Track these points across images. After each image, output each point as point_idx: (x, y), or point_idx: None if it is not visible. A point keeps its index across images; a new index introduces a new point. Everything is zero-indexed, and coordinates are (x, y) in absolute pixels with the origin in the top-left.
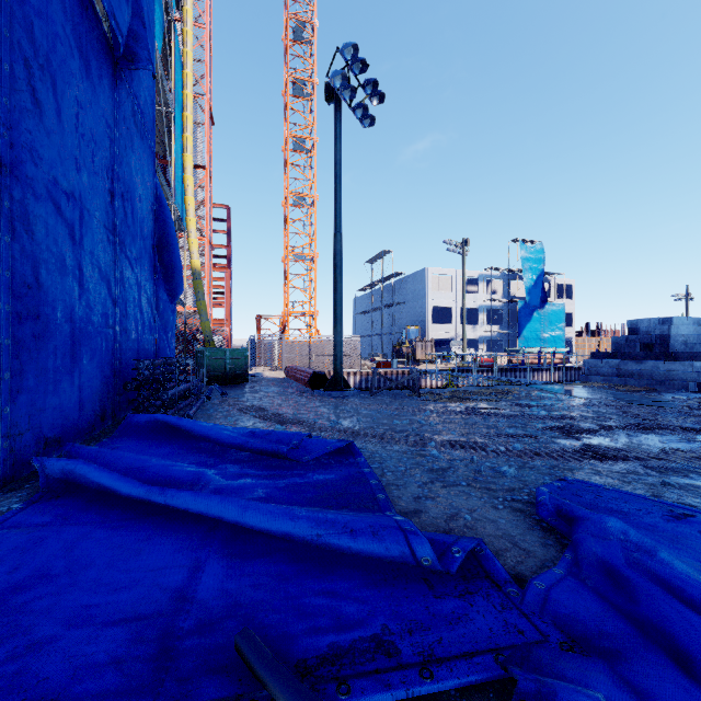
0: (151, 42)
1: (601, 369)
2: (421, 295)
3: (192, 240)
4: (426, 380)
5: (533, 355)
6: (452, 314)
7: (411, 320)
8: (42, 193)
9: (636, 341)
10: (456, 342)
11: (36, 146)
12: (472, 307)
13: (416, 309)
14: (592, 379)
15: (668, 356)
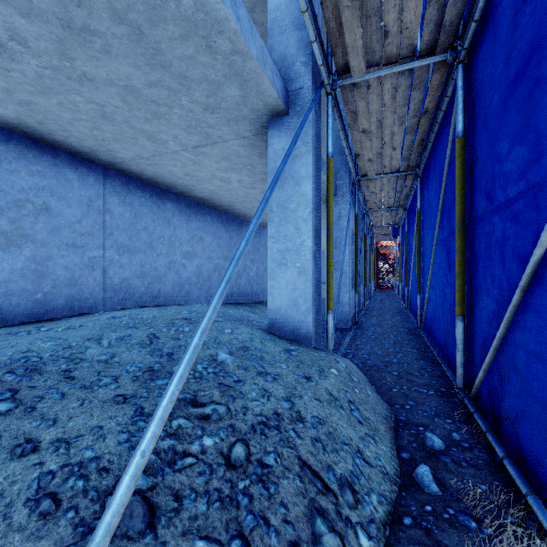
0: None
1: None
2: None
3: None
4: None
5: None
6: None
7: None
8: None
9: None
10: None
11: None
12: None
13: None
14: None
15: None
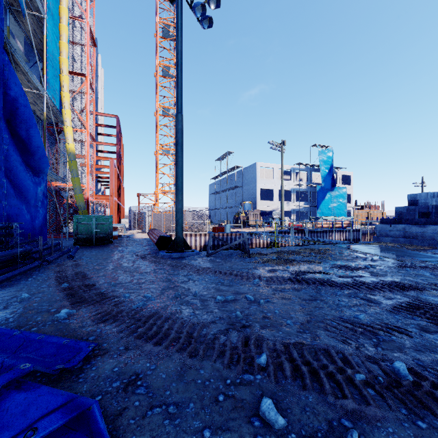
0: None
1: (390, 232)
2: (252, 181)
3: (67, 127)
4: (256, 239)
5: (336, 221)
6: (274, 194)
7: (246, 198)
8: None
9: (416, 210)
10: (276, 212)
11: None
12: (287, 189)
13: (250, 190)
14: (382, 239)
15: None
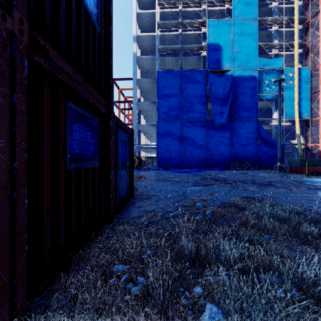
0: (254, 99)
1: None
2: None
3: (295, 125)
4: None
5: None
6: None
7: None
8: (212, 146)
9: None
10: None
11: (211, 143)
12: None
13: None
14: None
15: None
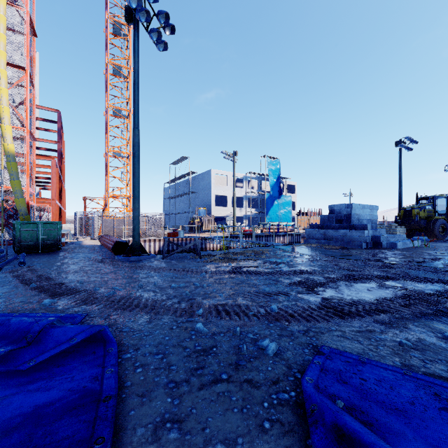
0: None
1: (315, 235)
2: (207, 187)
3: (5, 126)
4: (210, 244)
5: (276, 226)
6: (227, 200)
7: (201, 203)
8: None
9: (333, 218)
10: (229, 218)
11: None
12: (239, 196)
13: (204, 196)
14: (310, 241)
15: (351, 227)
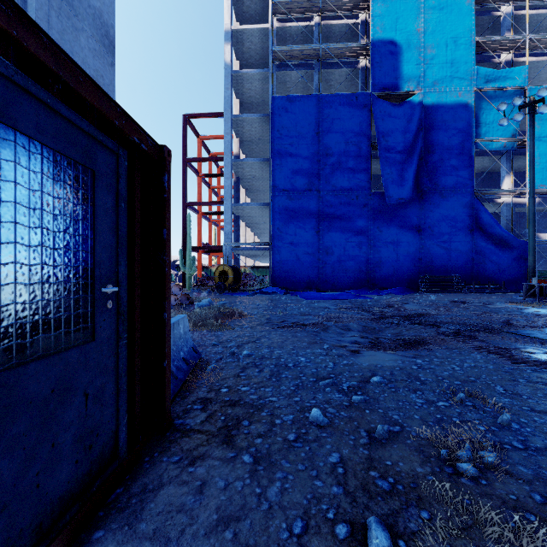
0: (467, 150)
1: None
2: None
3: None
4: None
5: None
6: None
7: None
8: (382, 246)
9: None
10: None
11: (380, 239)
12: None
13: None
14: None
15: None
